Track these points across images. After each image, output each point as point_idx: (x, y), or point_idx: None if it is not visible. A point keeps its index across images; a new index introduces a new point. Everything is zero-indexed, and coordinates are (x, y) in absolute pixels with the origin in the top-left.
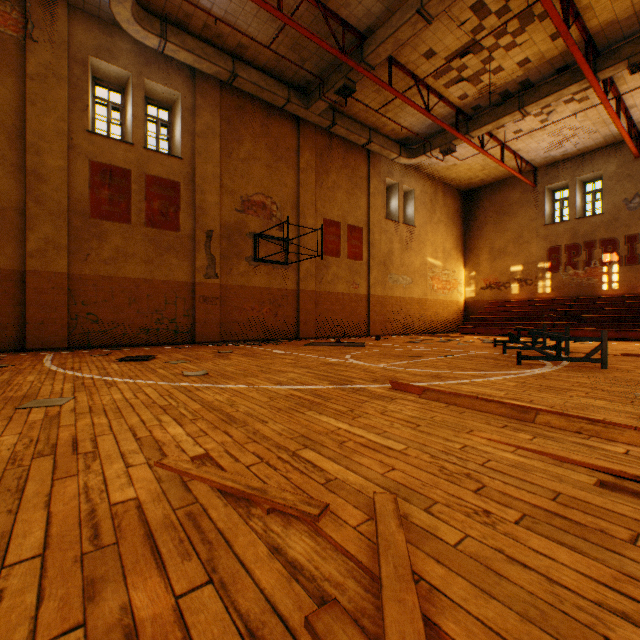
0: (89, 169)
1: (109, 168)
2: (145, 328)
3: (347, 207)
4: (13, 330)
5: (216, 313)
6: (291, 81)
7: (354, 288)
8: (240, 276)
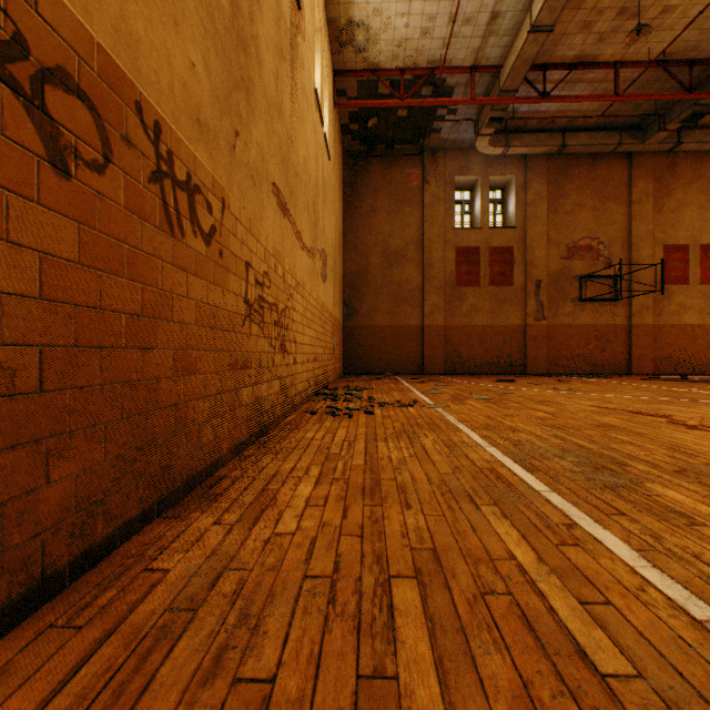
0: (454, 254)
1: (466, 250)
2: (488, 361)
3: (699, 225)
4: (417, 362)
5: (543, 350)
6: (622, 124)
7: None
8: (565, 316)
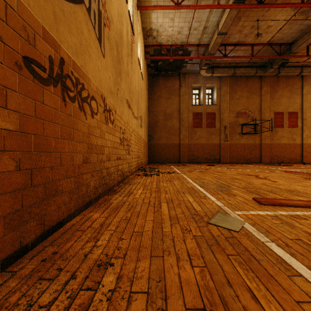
0: (192, 115)
1: (197, 113)
2: (205, 158)
3: (287, 104)
4: (177, 158)
5: (227, 153)
6: (257, 65)
7: (292, 141)
8: (235, 140)
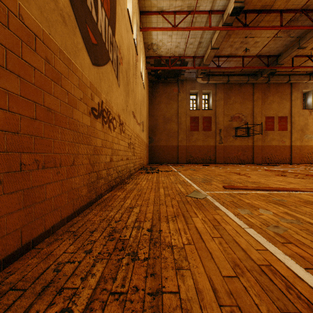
0: (190, 119)
1: (194, 117)
2: (202, 159)
3: (278, 109)
4: (176, 159)
5: (222, 154)
6: (249, 73)
7: (282, 143)
8: (230, 142)
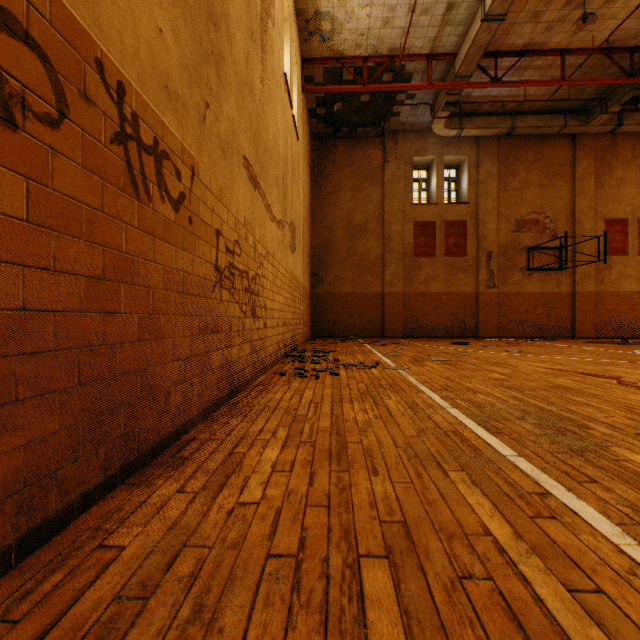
0: (412, 227)
1: (423, 223)
2: (443, 326)
3: (637, 200)
4: (378, 326)
5: (494, 315)
6: (566, 108)
7: None
8: (514, 284)
